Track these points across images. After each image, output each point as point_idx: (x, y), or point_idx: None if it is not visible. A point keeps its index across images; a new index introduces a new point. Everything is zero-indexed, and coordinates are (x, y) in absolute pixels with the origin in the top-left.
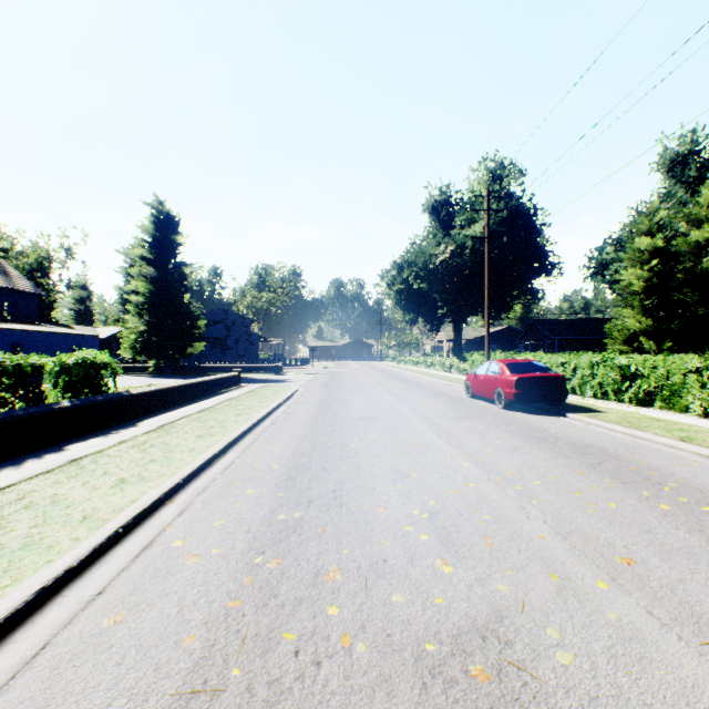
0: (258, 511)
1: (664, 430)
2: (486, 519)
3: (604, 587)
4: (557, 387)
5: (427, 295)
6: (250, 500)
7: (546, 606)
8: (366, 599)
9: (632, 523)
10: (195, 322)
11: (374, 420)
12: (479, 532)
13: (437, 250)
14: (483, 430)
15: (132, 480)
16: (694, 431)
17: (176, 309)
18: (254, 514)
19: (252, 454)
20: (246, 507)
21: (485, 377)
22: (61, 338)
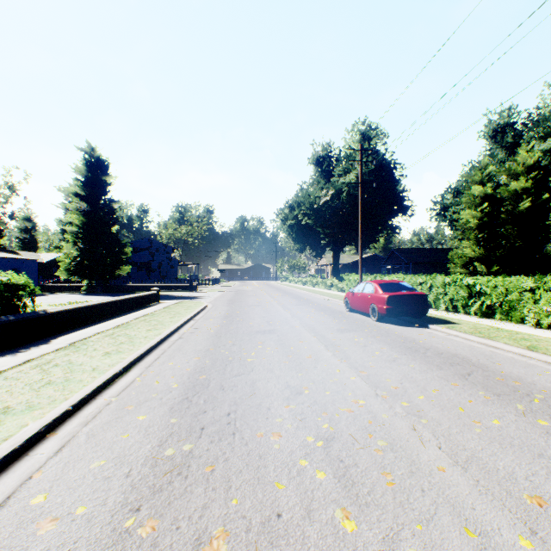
0: (145, 444)
1: (511, 339)
2: (382, 445)
3: (529, 547)
4: (420, 303)
5: (312, 229)
6: (140, 429)
7: None
8: None
9: (521, 445)
10: (122, 249)
11: (270, 333)
12: (377, 464)
13: (320, 194)
14: (363, 341)
15: (16, 409)
16: (534, 340)
17: (106, 238)
18: (139, 449)
19: (153, 372)
20: (133, 440)
21: (362, 294)
22: (1, 261)
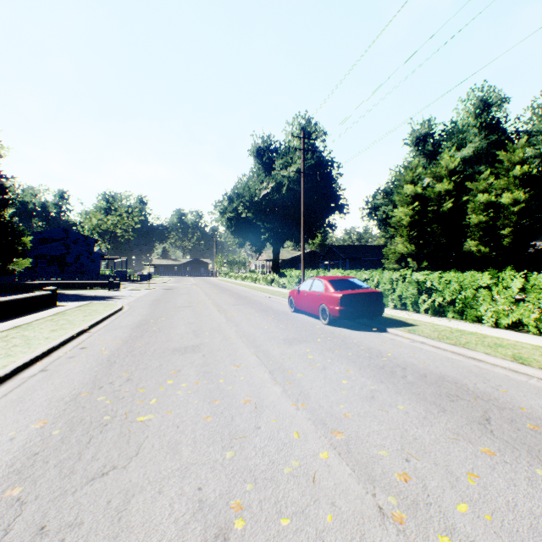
0: None
1: (487, 347)
2: None
3: None
4: (376, 302)
5: (252, 223)
6: None
7: None
8: None
9: None
10: (18, 238)
11: (194, 352)
12: None
13: (260, 186)
14: (321, 360)
15: None
16: (511, 346)
17: None
18: None
19: None
20: None
21: (309, 293)
22: None
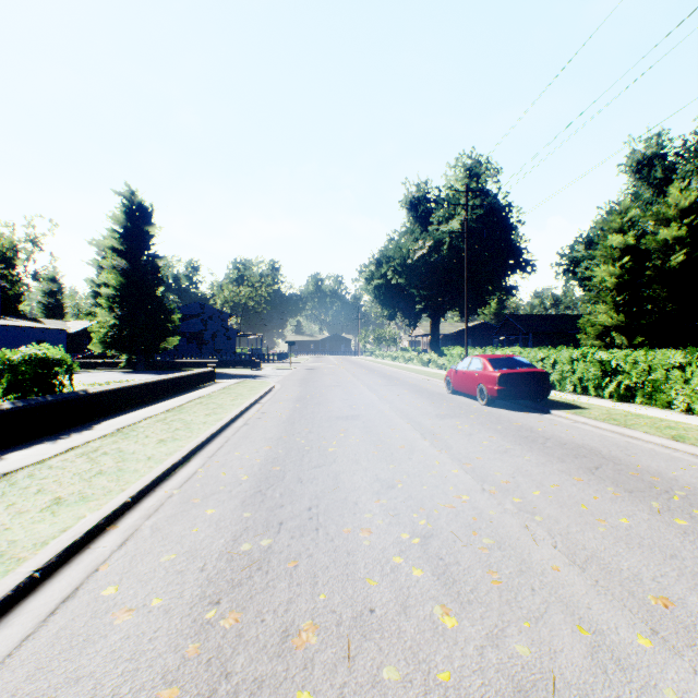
0: (218, 538)
1: (653, 428)
2: (488, 543)
3: (647, 645)
4: (541, 383)
5: (405, 290)
6: (210, 523)
7: (583, 680)
8: (348, 678)
9: (652, 545)
10: (169, 316)
11: (354, 419)
12: (481, 563)
13: (415, 246)
14: (469, 429)
15: (69, 500)
16: (682, 429)
17: (149, 302)
18: (212, 543)
19: (218, 462)
20: (204, 534)
21: (467, 372)
22: (24, 332)
